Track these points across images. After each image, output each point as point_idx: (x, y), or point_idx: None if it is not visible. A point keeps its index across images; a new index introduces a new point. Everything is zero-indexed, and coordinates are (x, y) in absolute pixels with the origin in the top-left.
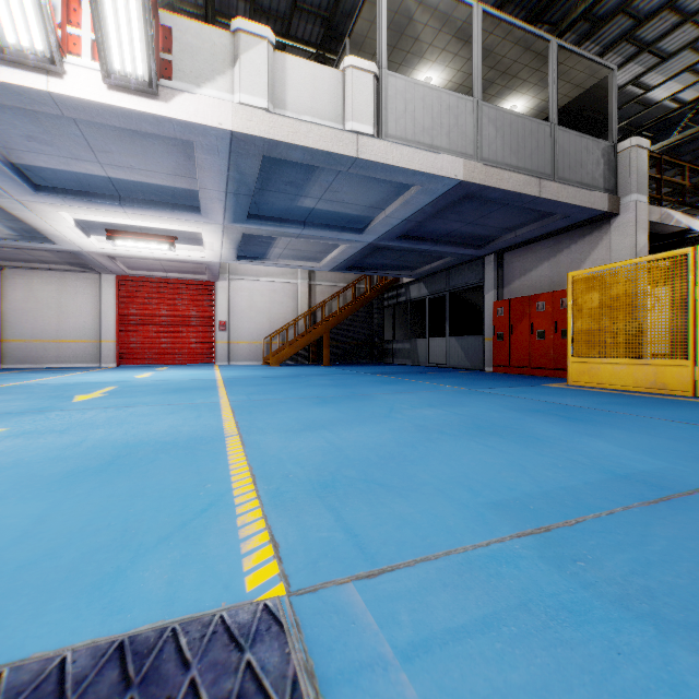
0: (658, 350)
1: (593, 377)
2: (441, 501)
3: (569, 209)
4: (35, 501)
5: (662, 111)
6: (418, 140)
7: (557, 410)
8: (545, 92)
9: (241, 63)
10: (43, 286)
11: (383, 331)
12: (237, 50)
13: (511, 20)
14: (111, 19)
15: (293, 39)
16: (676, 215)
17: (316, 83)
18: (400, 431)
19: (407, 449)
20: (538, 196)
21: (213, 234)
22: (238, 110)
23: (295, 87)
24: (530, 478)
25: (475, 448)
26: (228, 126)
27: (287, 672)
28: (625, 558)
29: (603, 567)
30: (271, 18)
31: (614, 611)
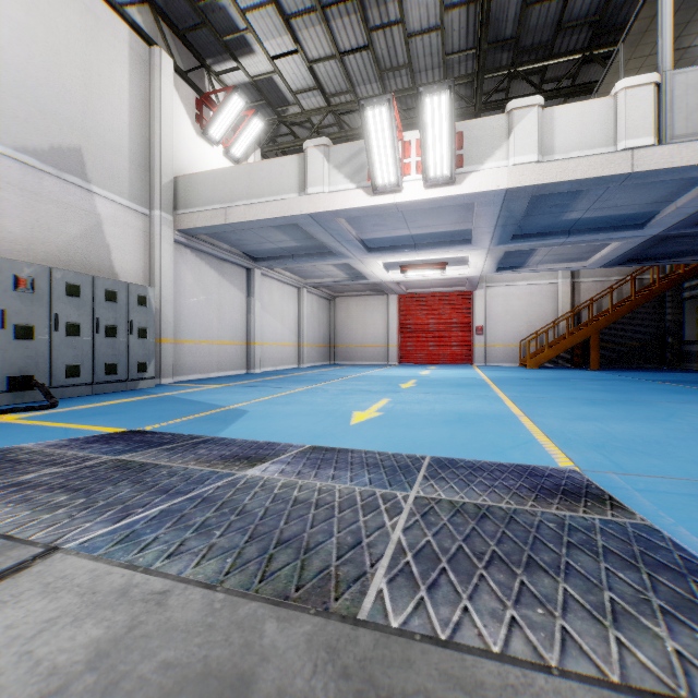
0: None
1: None
2: (688, 465)
3: None
4: (442, 428)
5: None
6: None
7: None
8: None
9: (515, 134)
10: (354, 308)
11: (680, 329)
12: (511, 125)
13: None
14: (431, 149)
15: (555, 57)
16: None
17: (584, 119)
18: (671, 430)
19: (674, 440)
20: None
21: (478, 256)
22: (512, 171)
23: (562, 131)
24: None
25: None
26: (504, 185)
27: (584, 478)
28: None
29: None
30: (533, 51)
31: None
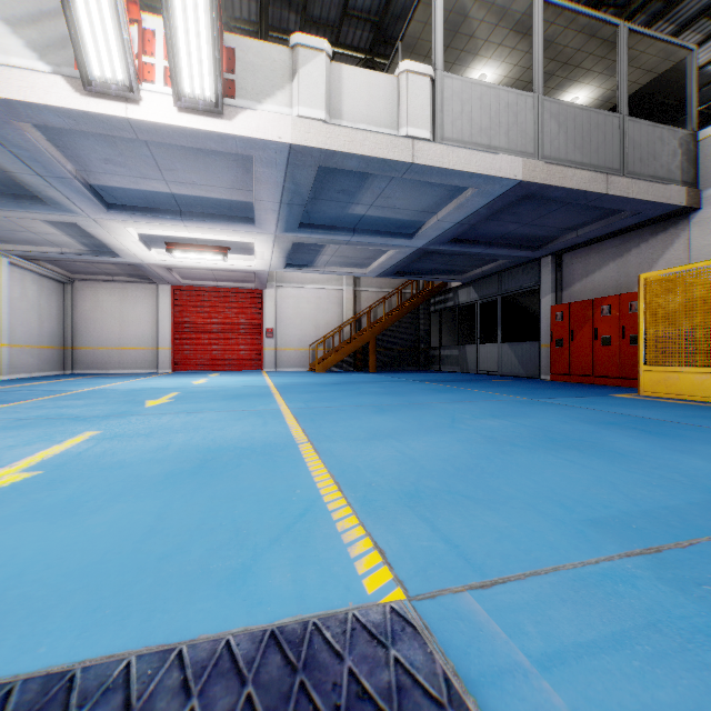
0: None
1: (670, 387)
2: (534, 516)
3: (640, 205)
4: (148, 500)
5: None
6: (475, 141)
7: (635, 423)
8: (611, 80)
9: (300, 77)
10: (107, 297)
11: (430, 337)
12: (296, 65)
13: (575, 7)
14: (183, 45)
15: (342, 47)
16: None
17: (371, 91)
18: (469, 443)
19: (483, 461)
20: (606, 192)
21: (265, 243)
22: (297, 123)
23: (351, 97)
24: (624, 496)
25: (555, 462)
26: (287, 139)
27: (436, 670)
28: None
29: None
30: (321, 27)
31: None
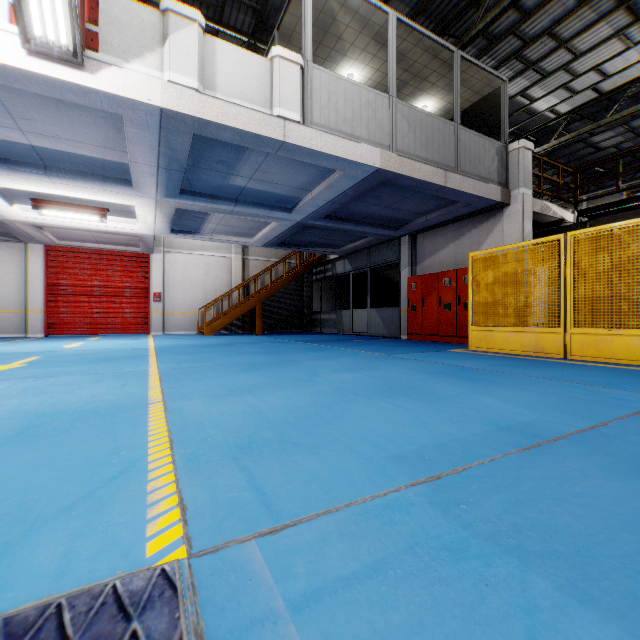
0: (539, 319)
1: (489, 343)
2: (348, 457)
3: (470, 198)
4: None
5: (544, 120)
6: (341, 129)
7: (457, 371)
8: (450, 95)
9: (171, 43)
10: None
11: (312, 303)
12: (167, 30)
13: (422, 29)
14: None
15: (225, 27)
16: (554, 207)
17: (245, 69)
18: (319, 394)
19: (324, 410)
20: (444, 185)
21: (146, 207)
22: (168, 88)
23: (225, 71)
24: (428, 432)
25: (384, 407)
26: (158, 102)
27: (173, 637)
28: (500, 499)
29: (481, 508)
30: (204, 4)
31: (486, 547)
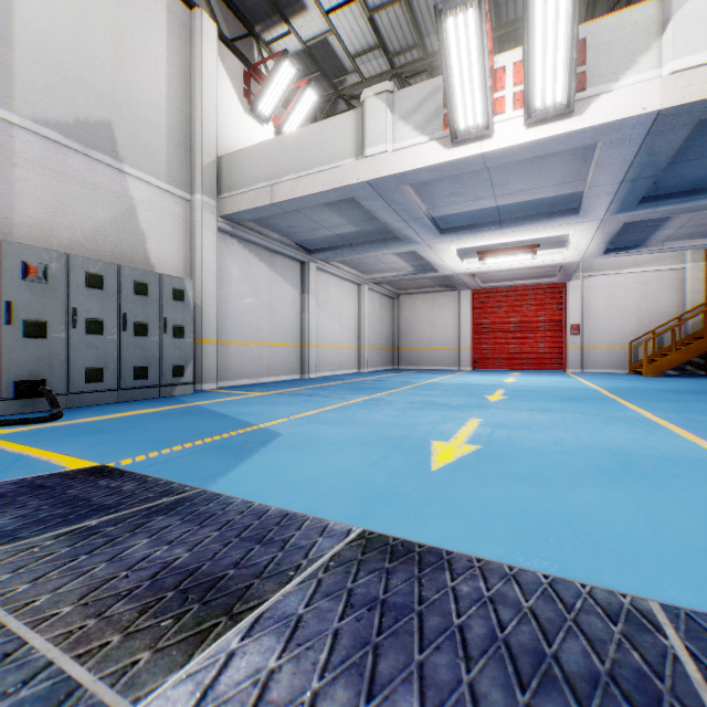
0: None
1: None
2: None
3: None
4: (608, 490)
5: None
6: None
7: None
8: None
9: (673, 25)
10: (421, 306)
11: None
12: (666, 14)
13: None
14: (539, 65)
15: None
16: None
17: None
18: None
19: None
20: None
21: (584, 232)
22: (668, 83)
23: None
24: None
25: None
26: (654, 106)
27: None
28: None
29: None
30: None
31: None
